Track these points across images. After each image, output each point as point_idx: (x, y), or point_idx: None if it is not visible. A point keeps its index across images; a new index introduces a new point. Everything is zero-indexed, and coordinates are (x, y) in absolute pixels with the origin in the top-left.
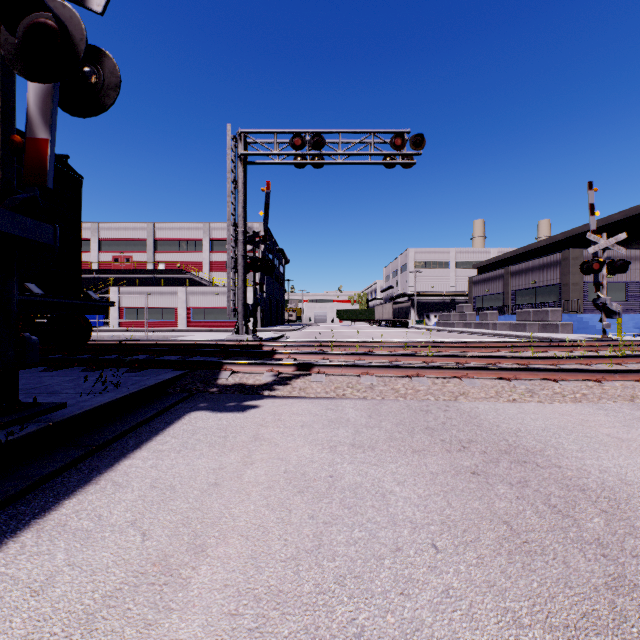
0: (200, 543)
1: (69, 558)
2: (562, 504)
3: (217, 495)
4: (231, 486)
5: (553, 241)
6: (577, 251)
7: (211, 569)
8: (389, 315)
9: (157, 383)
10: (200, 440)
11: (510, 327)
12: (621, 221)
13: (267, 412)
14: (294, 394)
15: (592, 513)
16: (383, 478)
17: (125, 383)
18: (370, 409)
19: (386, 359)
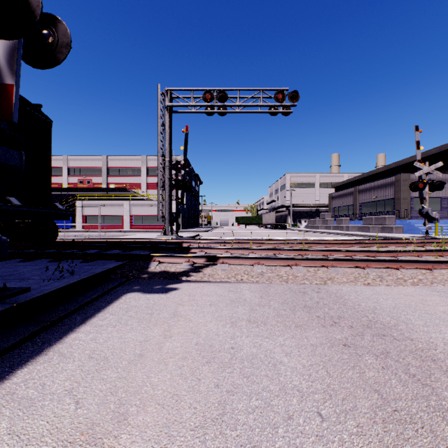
0: (123, 411)
1: (11, 427)
2: (420, 373)
3: (141, 365)
4: (153, 357)
5: (388, 168)
6: (406, 175)
7: (130, 438)
8: (272, 220)
9: (102, 271)
10: (132, 316)
11: (358, 229)
12: (437, 154)
13: (184, 293)
14: (204, 279)
15: (446, 382)
16: (274, 349)
17: (79, 271)
18: (261, 291)
19: (272, 252)
